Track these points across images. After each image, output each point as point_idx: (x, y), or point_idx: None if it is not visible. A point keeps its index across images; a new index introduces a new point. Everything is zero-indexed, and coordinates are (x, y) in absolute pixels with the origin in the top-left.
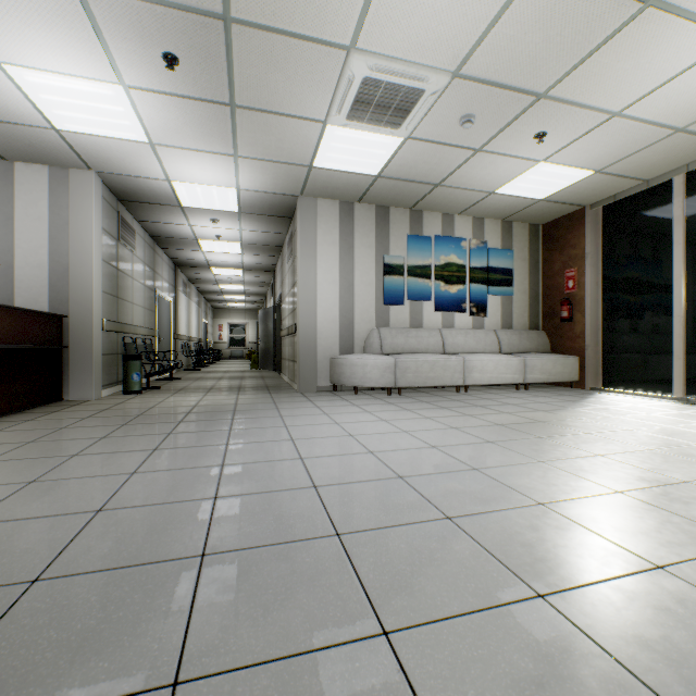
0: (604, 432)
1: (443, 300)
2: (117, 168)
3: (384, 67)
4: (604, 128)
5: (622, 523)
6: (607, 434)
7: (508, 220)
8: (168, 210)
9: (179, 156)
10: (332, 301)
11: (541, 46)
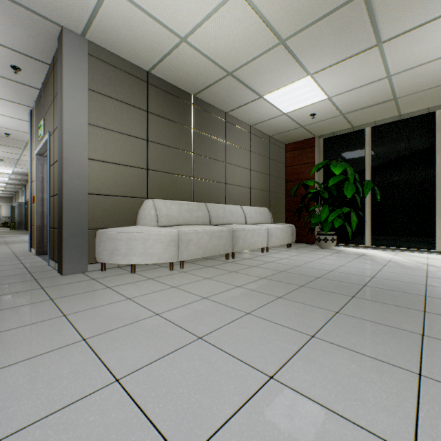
0: None
1: None
2: None
3: None
4: None
5: None
6: None
7: None
8: None
9: None
10: None
11: None
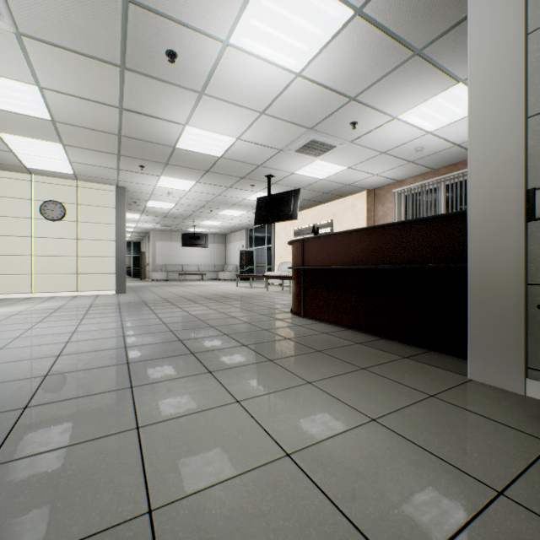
0: None
1: None
2: None
3: None
4: None
5: None
6: None
7: None
8: None
9: None
10: None
11: None
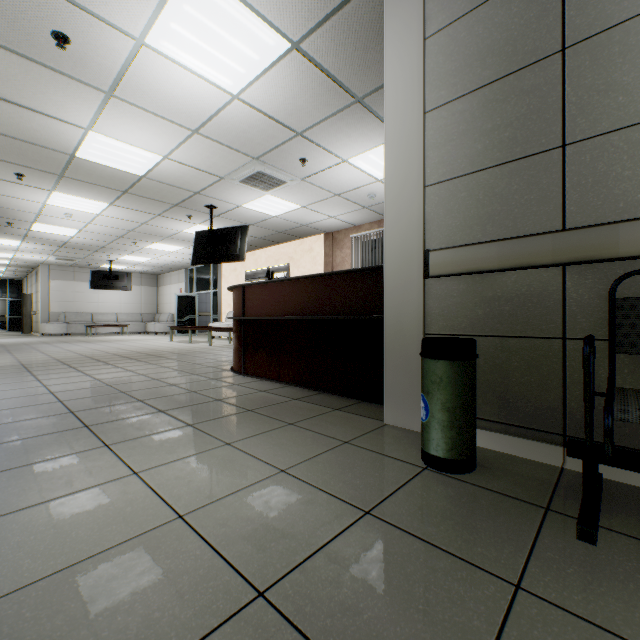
0: None
1: None
2: None
3: None
4: None
5: None
6: None
7: None
8: None
9: None
10: None
11: None
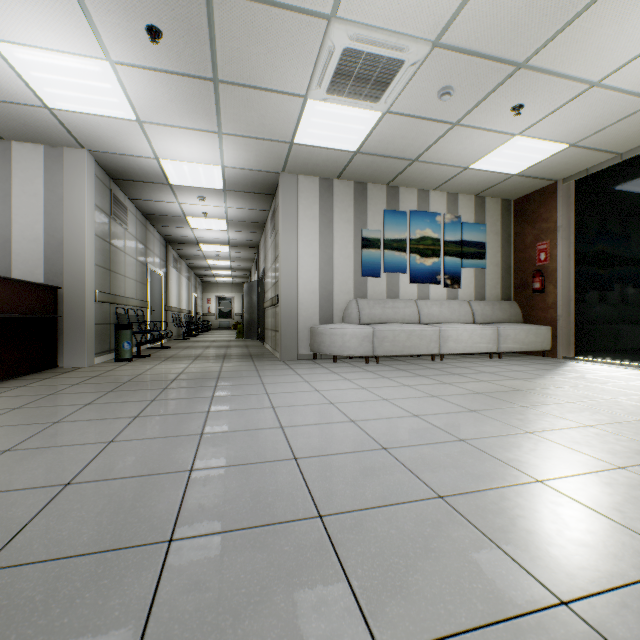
0: (587, 401)
1: (418, 272)
2: (108, 146)
3: (364, 37)
4: (581, 99)
5: (635, 506)
6: (591, 403)
7: (481, 195)
8: (157, 188)
9: (166, 133)
10: (312, 273)
11: (523, 11)
